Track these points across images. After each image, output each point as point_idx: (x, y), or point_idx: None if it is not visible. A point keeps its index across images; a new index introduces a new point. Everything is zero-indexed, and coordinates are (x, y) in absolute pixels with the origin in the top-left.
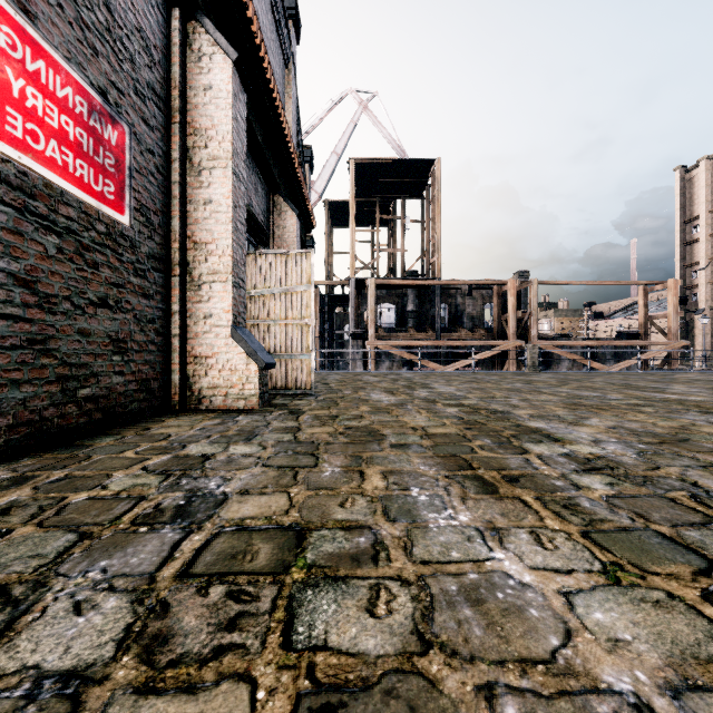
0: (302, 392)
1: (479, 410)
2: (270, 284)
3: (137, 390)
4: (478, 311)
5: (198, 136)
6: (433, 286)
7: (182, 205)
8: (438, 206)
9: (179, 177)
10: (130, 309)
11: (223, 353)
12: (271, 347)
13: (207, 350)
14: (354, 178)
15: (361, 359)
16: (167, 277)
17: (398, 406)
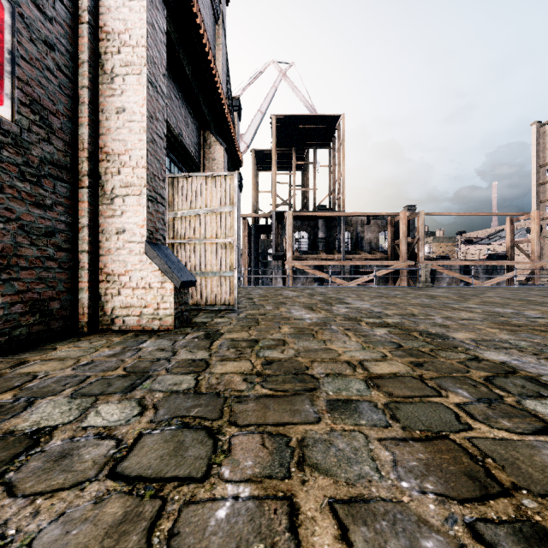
0: (226, 308)
1: (411, 332)
2: (195, 205)
3: (25, 313)
4: (375, 237)
5: (111, 41)
6: (339, 218)
7: (91, 112)
8: (343, 153)
9: (88, 81)
10: (13, 218)
11: (137, 271)
12: (196, 265)
13: (120, 267)
14: (275, 131)
15: (281, 276)
16: (73, 189)
17: (321, 325)
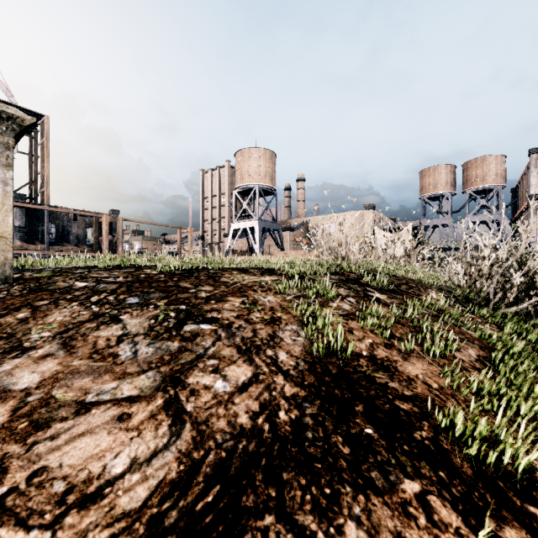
0: None
1: None
2: None
3: None
4: (82, 232)
5: None
6: (43, 210)
7: None
8: (47, 151)
9: None
10: None
11: None
12: None
13: None
14: None
15: None
16: None
17: None
